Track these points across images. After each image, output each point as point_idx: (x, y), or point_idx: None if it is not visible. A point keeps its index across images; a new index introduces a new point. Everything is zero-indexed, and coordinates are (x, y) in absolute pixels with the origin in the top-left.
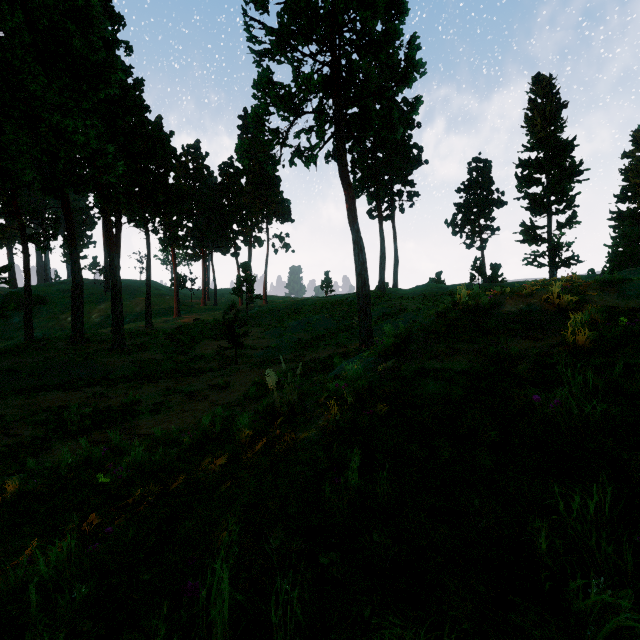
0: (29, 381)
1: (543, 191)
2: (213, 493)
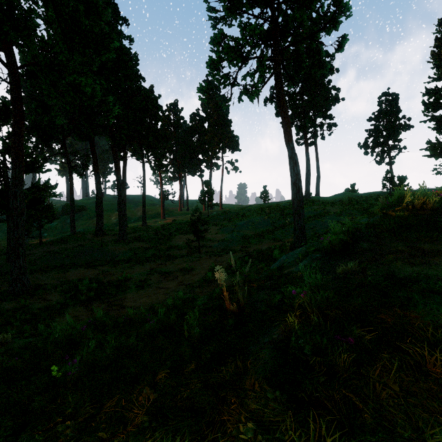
0: (67, 260)
1: None
2: (139, 440)
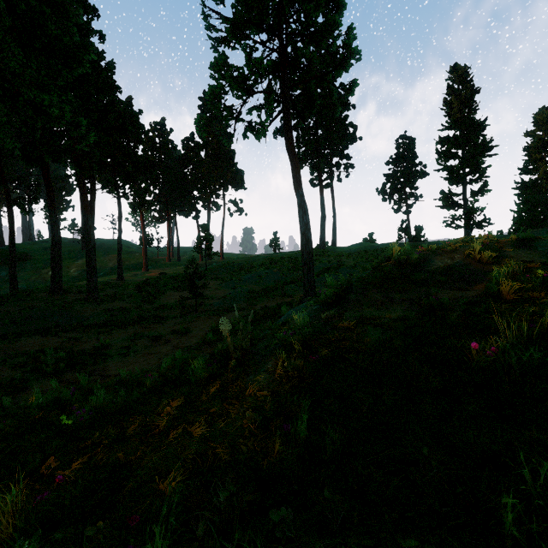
0: (12, 327)
1: (459, 164)
2: (167, 435)
